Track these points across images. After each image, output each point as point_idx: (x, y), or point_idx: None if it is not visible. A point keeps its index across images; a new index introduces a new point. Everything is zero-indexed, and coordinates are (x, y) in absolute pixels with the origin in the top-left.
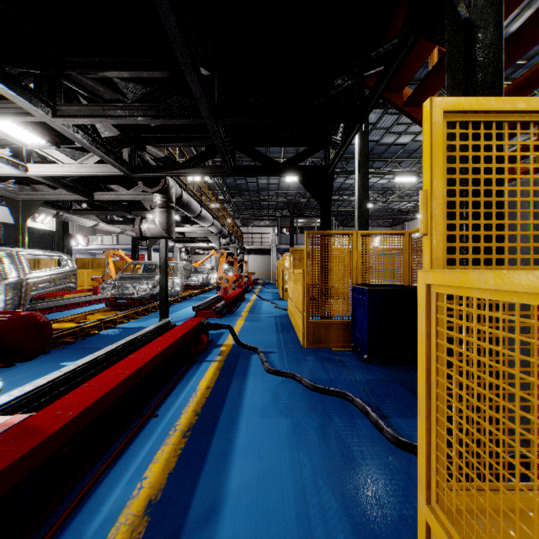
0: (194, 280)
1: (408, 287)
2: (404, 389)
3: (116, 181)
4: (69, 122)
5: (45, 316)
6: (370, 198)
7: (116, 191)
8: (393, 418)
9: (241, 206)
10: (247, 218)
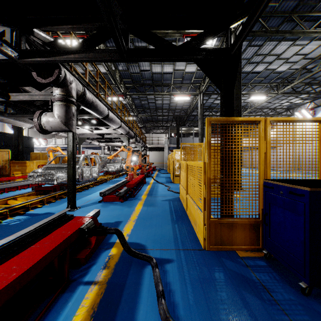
0: (111, 168)
1: None
2: None
3: (36, 87)
4: None
5: None
6: None
7: (29, 92)
8: None
9: (145, 120)
10: (149, 128)
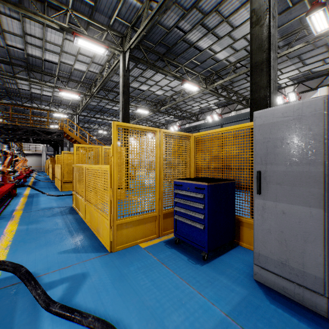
0: None
1: None
2: None
3: None
4: (0, 139)
5: None
6: (96, 133)
7: None
8: None
9: None
10: None
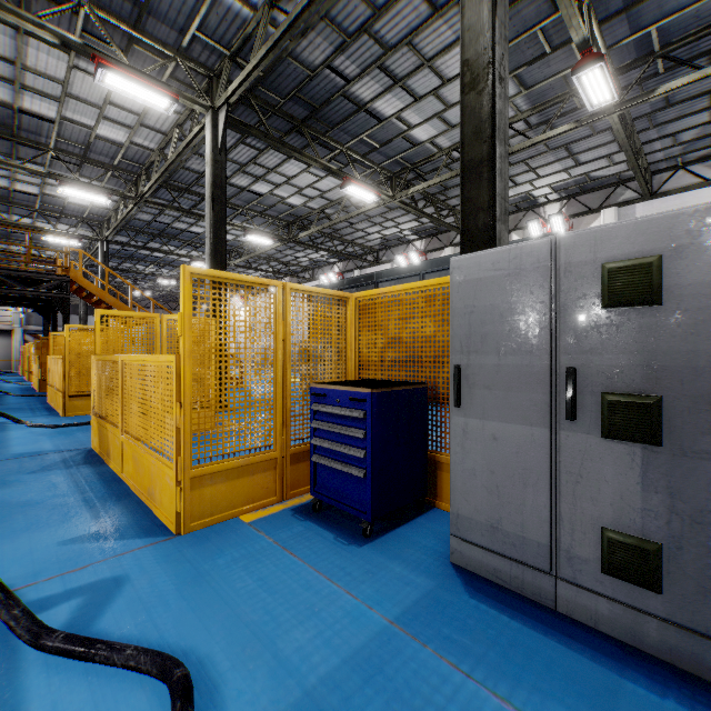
0: None
1: None
2: None
3: None
4: None
5: None
6: (151, 284)
7: None
8: None
9: None
10: None
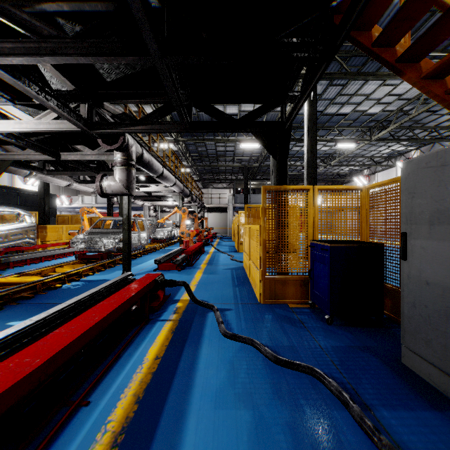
0: (160, 235)
1: (372, 244)
2: (378, 361)
3: (84, 143)
4: (3, 62)
5: (19, 268)
6: None
7: (81, 151)
8: (378, 409)
9: (202, 171)
10: (207, 181)
